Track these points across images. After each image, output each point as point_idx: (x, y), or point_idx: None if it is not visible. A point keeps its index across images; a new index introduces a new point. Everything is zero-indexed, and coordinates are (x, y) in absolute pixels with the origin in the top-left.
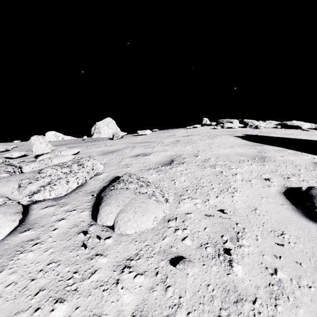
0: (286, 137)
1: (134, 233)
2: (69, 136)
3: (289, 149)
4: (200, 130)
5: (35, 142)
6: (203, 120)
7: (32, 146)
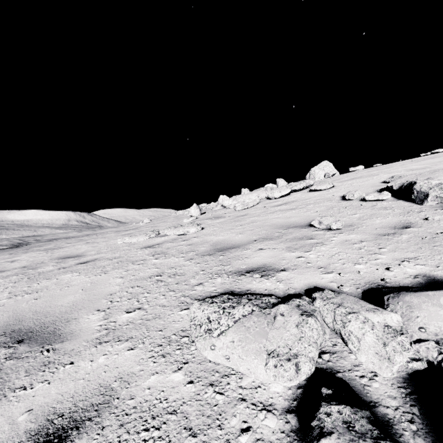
0: None
1: (319, 189)
2: None
3: None
4: (431, 156)
5: (279, 180)
6: None
7: (277, 183)
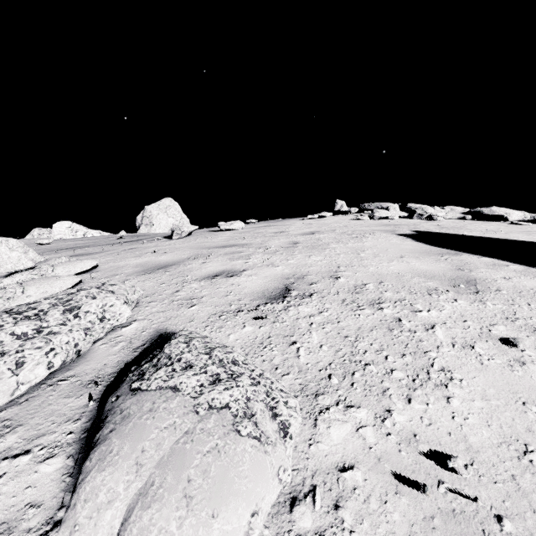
0: (490, 237)
1: None
2: (96, 231)
3: (511, 262)
4: (332, 222)
5: None
6: (337, 203)
7: None
